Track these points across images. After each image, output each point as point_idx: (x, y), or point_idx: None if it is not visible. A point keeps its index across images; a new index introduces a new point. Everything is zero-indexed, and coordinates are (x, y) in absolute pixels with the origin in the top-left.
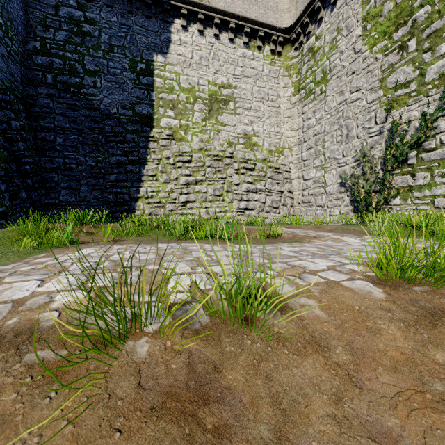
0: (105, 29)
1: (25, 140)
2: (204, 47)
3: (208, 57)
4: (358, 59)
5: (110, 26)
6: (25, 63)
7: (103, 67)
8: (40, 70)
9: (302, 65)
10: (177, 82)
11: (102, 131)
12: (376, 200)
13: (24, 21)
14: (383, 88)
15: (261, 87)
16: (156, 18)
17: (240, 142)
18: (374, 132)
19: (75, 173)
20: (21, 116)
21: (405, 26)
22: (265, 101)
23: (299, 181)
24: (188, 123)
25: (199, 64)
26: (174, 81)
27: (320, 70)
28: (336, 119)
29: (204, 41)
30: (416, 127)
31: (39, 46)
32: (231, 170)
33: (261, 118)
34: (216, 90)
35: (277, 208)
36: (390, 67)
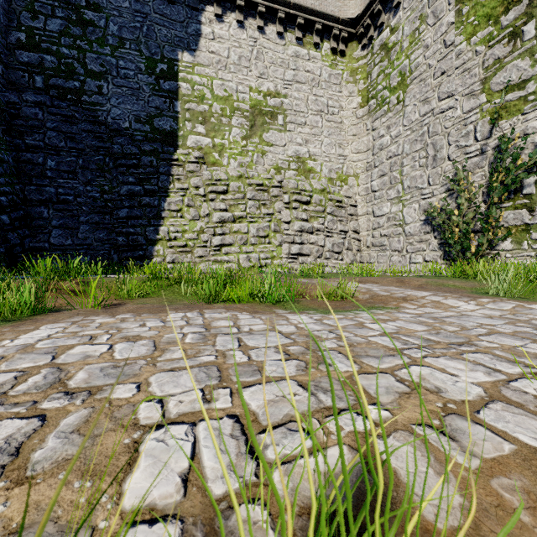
0: (113, 17)
1: (1, 161)
2: (245, 43)
3: (249, 56)
4: (450, 54)
5: (120, 14)
6: (5, 61)
7: (112, 68)
8: (26, 70)
9: (372, 67)
10: (209, 88)
11: (109, 152)
12: (476, 243)
13: (4, 4)
14: (486, 92)
15: (318, 97)
16: (182, 4)
17: (291, 168)
18: (473, 151)
19: (72, 207)
20: None
21: (518, 5)
22: (324, 114)
23: (368, 217)
24: (223, 142)
25: (238, 65)
26: (206, 87)
27: (397, 72)
28: (418, 136)
29: (244, 35)
30: (536, 143)
31: (25, 38)
32: (280, 203)
33: (319, 136)
34: (260, 100)
35: (340, 254)
36: (496, 62)
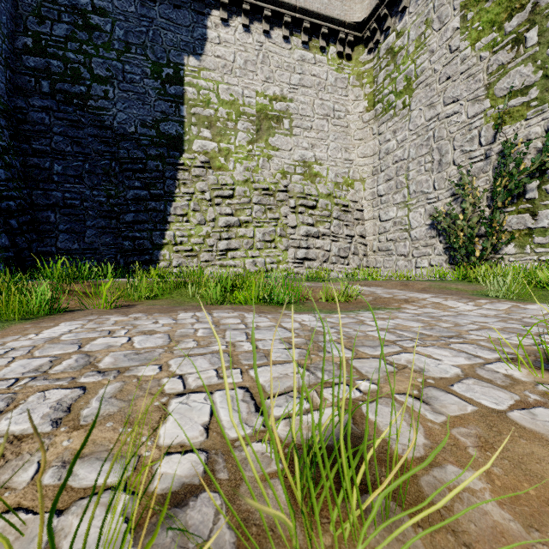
0: (119, 22)
1: (9, 166)
2: (251, 47)
3: (255, 60)
4: (455, 60)
5: (126, 18)
6: (12, 66)
7: (118, 72)
8: (33, 75)
9: (379, 72)
10: (215, 93)
11: (116, 157)
12: (480, 248)
13: (11, 9)
14: (490, 97)
15: (324, 101)
16: (188, 8)
17: (297, 172)
18: (477, 156)
19: (78, 211)
20: (3, 134)
21: (521, 12)
22: (330, 118)
23: (374, 222)
24: (229, 146)
25: (243, 69)
26: (211, 92)
27: (403, 77)
28: (424, 141)
29: (250, 39)
30: (539, 148)
31: (32, 43)
32: (286, 207)
33: (325, 141)
34: (266, 104)
35: (346, 258)
36: (500, 68)
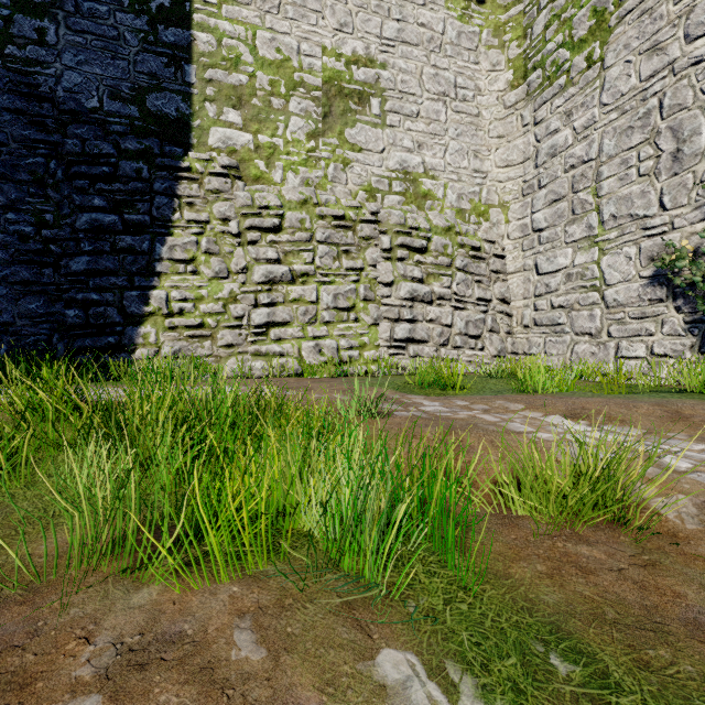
0: None
1: None
2: None
3: None
4: None
5: None
6: None
7: None
8: None
9: (535, 15)
10: (249, 45)
11: (58, 151)
12: None
13: None
14: None
15: (440, 70)
16: None
17: (394, 190)
18: None
19: None
20: None
21: None
22: (450, 99)
23: (526, 276)
24: (274, 141)
25: (300, 6)
26: (243, 43)
27: (588, 11)
28: (637, 120)
29: None
30: None
31: None
32: (375, 250)
33: (441, 138)
34: (340, 70)
35: (478, 339)
36: None
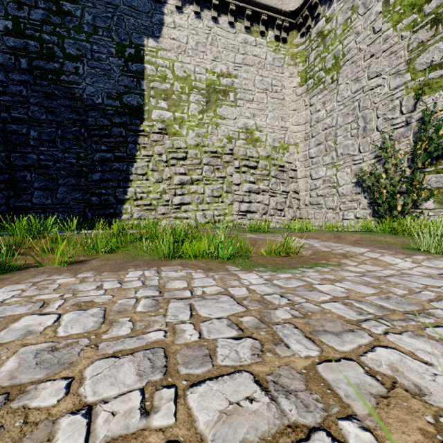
0: (88, 8)
1: None
2: (201, 31)
3: (205, 42)
4: (378, 39)
5: (94, 5)
6: None
7: (87, 52)
8: (13, 53)
9: (310, 52)
10: (171, 70)
11: (85, 124)
12: (402, 203)
13: None
14: (411, 71)
15: (264, 77)
16: None
17: (241, 138)
18: (399, 123)
19: (52, 171)
20: None
21: None
22: (269, 92)
23: (306, 180)
24: (183, 116)
25: (195, 50)
26: (168, 69)
27: (332, 56)
28: (350, 110)
29: (200, 24)
30: None
31: (12, 26)
32: (231, 168)
33: (264, 111)
34: (214, 79)
35: (282, 211)
36: (420, 45)
